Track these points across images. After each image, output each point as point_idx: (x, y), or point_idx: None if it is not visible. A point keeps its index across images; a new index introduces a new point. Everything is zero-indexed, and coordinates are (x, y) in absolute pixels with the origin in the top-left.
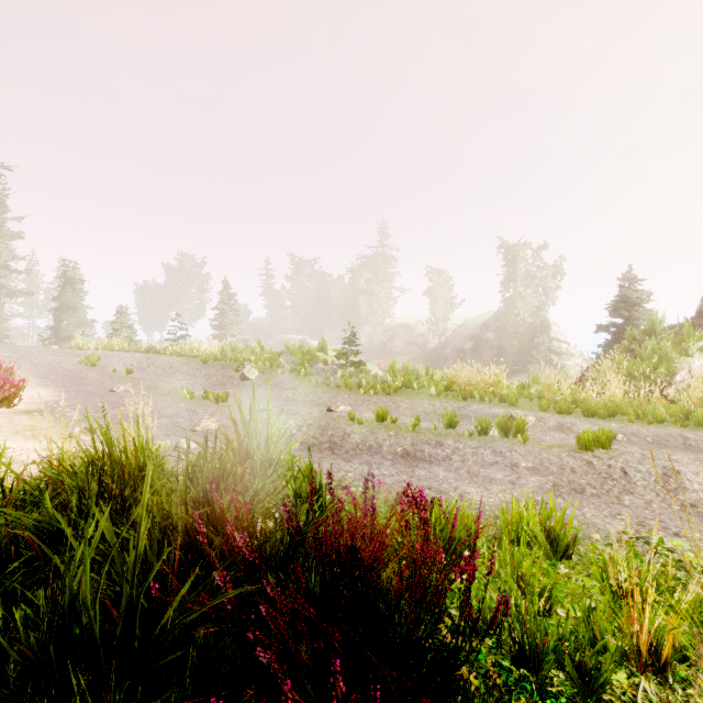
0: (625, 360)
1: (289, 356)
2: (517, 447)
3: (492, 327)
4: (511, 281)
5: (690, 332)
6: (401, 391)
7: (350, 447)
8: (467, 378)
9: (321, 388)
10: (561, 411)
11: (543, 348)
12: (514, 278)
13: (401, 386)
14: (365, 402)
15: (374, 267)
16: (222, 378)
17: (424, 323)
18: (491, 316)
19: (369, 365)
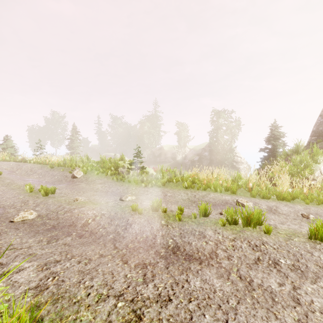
0: (287, 166)
1: (102, 164)
2: (265, 238)
3: (207, 150)
4: (216, 128)
5: (317, 151)
6: (166, 184)
7: (130, 238)
8: (204, 176)
9: (119, 182)
10: (264, 197)
11: (230, 160)
12: (217, 126)
13: (166, 181)
14: (145, 192)
15: (151, 120)
16: (60, 177)
17: (175, 148)
18: (206, 145)
19: (148, 168)
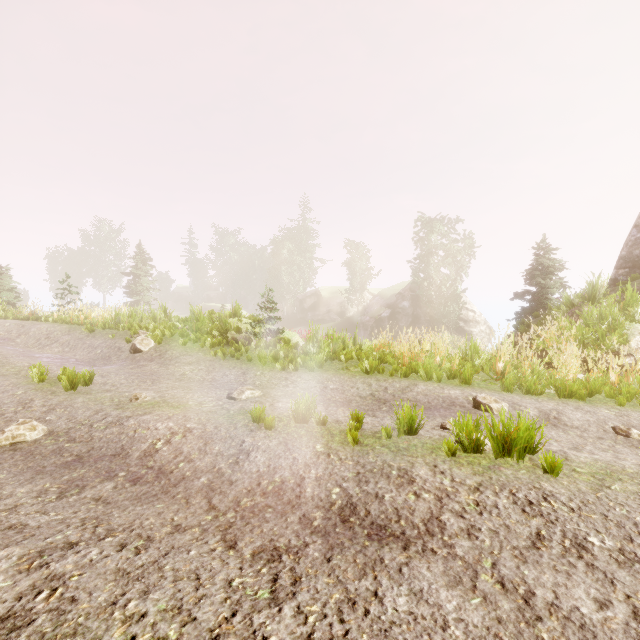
0: (574, 327)
1: (194, 323)
2: (548, 484)
3: (407, 296)
4: (425, 253)
5: (633, 296)
6: (326, 364)
7: (246, 485)
8: (405, 348)
9: (229, 362)
10: (530, 391)
11: (453, 316)
12: (428, 250)
13: (326, 358)
14: (281, 381)
15: (295, 238)
16: (108, 350)
17: (343, 293)
18: (406, 286)
19: (289, 333)
